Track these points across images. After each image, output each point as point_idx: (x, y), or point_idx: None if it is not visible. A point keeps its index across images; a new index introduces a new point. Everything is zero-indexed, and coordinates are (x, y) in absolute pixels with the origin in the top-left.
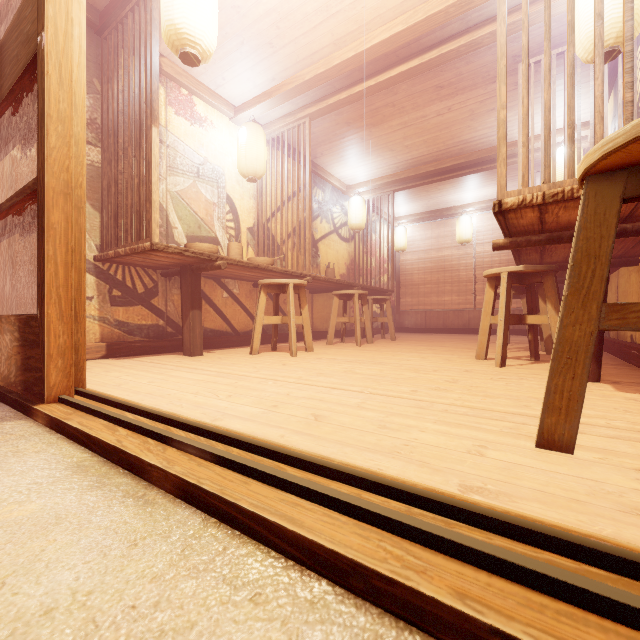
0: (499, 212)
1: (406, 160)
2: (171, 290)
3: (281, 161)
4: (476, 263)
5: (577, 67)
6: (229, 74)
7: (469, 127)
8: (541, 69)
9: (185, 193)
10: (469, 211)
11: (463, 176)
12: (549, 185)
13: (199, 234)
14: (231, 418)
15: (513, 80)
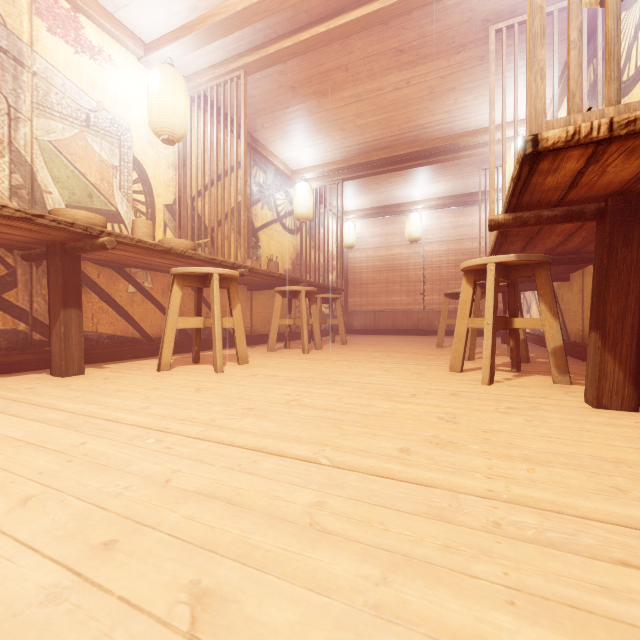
0: (532, 155)
1: (358, 144)
2: (40, 280)
3: (209, 123)
4: (425, 262)
5: (554, 34)
6: None
7: (427, 109)
8: (514, 34)
9: (65, 146)
10: (418, 209)
11: (415, 169)
12: (618, 108)
13: (89, 205)
14: None
15: (478, 53)
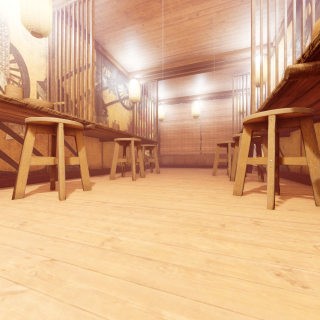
0: None
1: (166, 57)
2: None
3: (69, 28)
4: (201, 129)
5: None
6: None
7: (207, 35)
8: None
9: None
10: (198, 99)
11: (198, 75)
12: None
13: None
14: None
15: None
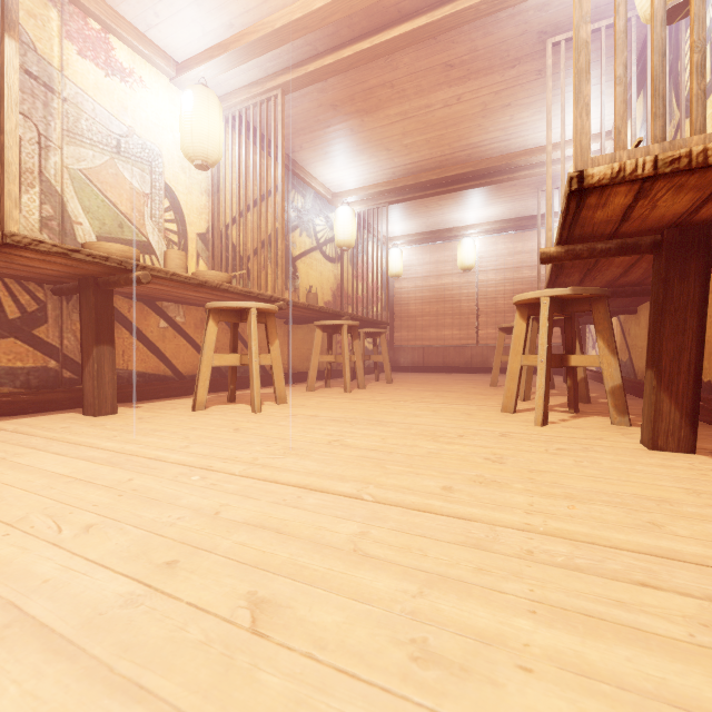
0: (577, 191)
1: (404, 164)
2: (71, 315)
3: (245, 146)
4: (479, 293)
5: None
6: (164, 8)
7: (480, 126)
8: None
9: (96, 174)
10: (472, 234)
11: (468, 190)
12: (663, 145)
13: (120, 236)
14: (18, 644)
15: (535, 67)
